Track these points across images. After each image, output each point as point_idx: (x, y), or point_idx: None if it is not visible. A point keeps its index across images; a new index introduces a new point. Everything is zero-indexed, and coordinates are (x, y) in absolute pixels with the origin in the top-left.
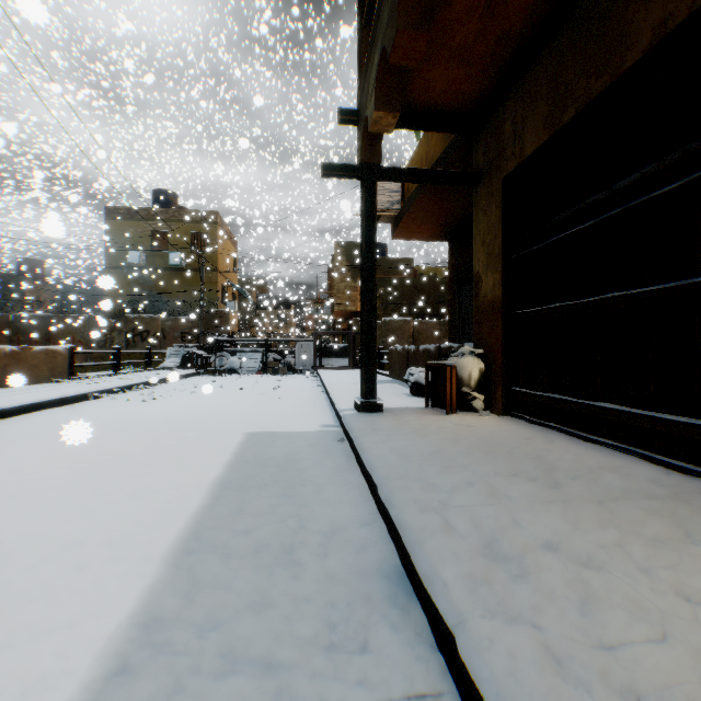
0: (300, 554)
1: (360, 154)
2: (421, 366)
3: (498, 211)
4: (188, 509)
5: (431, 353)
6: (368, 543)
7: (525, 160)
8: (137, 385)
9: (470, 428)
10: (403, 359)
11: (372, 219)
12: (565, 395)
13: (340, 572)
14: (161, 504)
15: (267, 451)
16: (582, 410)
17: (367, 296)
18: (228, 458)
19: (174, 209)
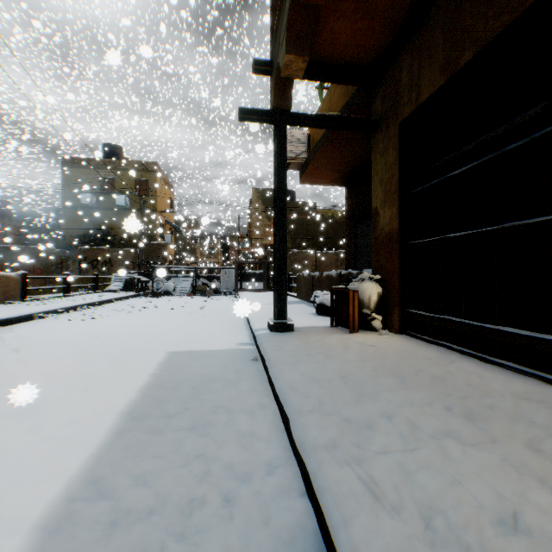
0: (201, 516)
1: (273, 101)
2: (324, 289)
3: (395, 153)
4: (87, 448)
5: (333, 278)
6: (280, 495)
7: (421, 105)
8: (81, 305)
9: (373, 348)
10: (309, 283)
11: (284, 159)
12: (461, 318)
13: (245, 546)
14: (59, 441)
15: (184, 372)
16: (478, 332)
17: (279, 227)
18: (145, 380)
19: (120, 160)
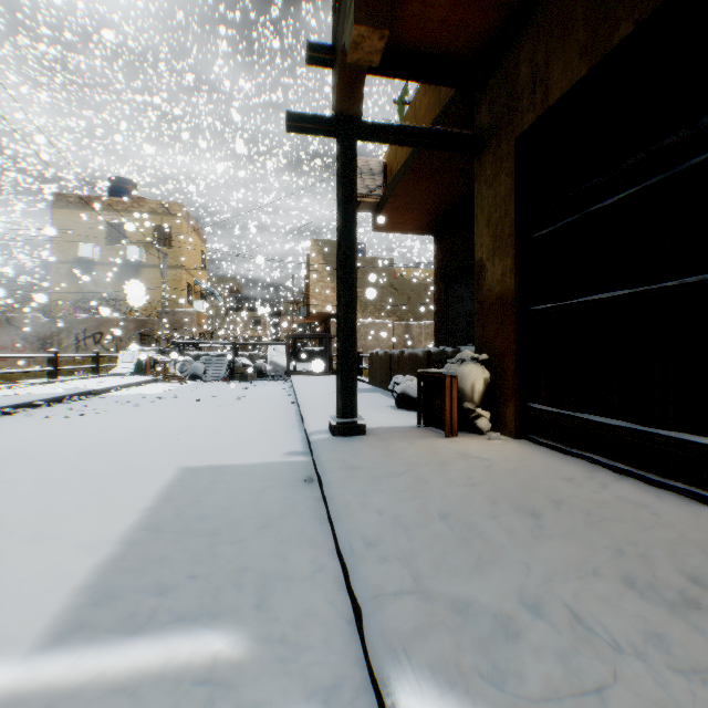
0: None
1: (336, 103)
2: (406, 373)
3: (510, 181)
4: None
5: (418, 358)
6: None
7: (549, 109)
8: (70, 396)
9: (484, 463)
10: (385, 365)
11: (351, 188)
12: (611, 418)
13: None
14: None
15: (200, 503)
16: (642, 440)
17: (344, 286)
18: (134, 520)
19: (133, 199)
